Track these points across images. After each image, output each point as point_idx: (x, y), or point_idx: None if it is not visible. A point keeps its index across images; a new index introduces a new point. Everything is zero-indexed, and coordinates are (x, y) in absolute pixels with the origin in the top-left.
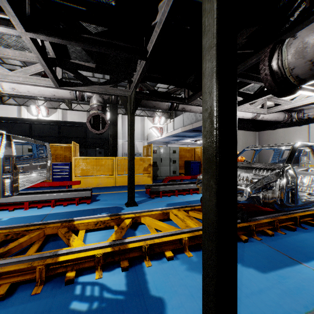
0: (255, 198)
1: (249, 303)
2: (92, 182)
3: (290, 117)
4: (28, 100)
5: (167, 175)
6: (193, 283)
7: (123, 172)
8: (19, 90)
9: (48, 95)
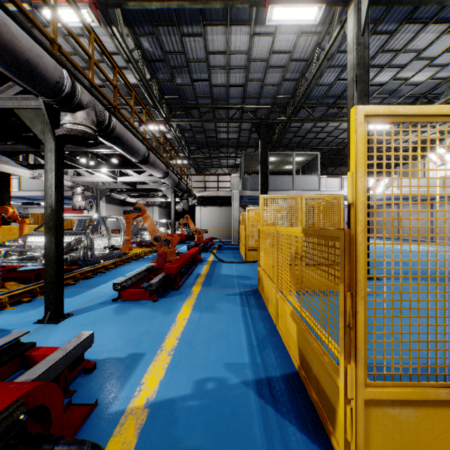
0: None
1: None
2: None
3: (148, 203)
4: None
5: None
6: None
7: None
8: None
9: None
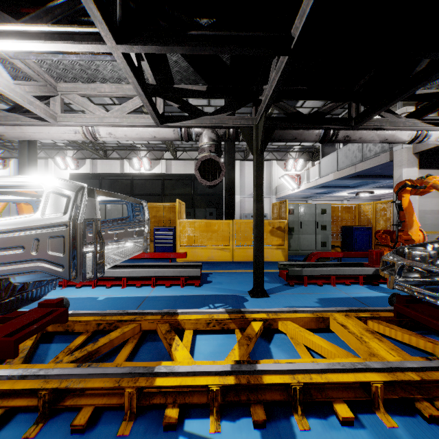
0: None
1: None
2: (201, 255)
3: None
4: (130, 152)
5: (310, 249)
6: None
7: (244, 243)
8: (116, 135)
9: (148, 138)
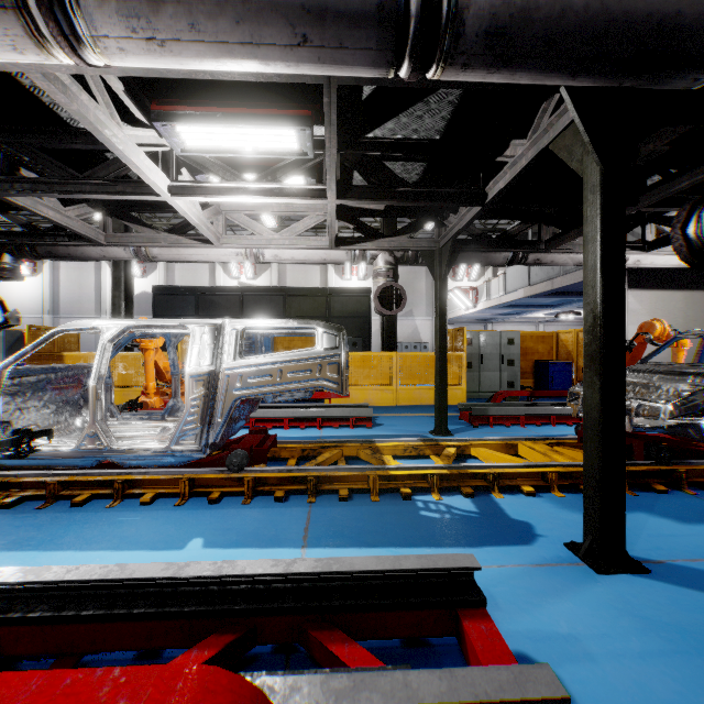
0: (688, 428)
1: (652, 541)
2: (356, 397)
3: None
4: None
5: (493, 391)
6: (568, 518)
7: (410, 382)
8: (282, 257)
9: (316, 261)
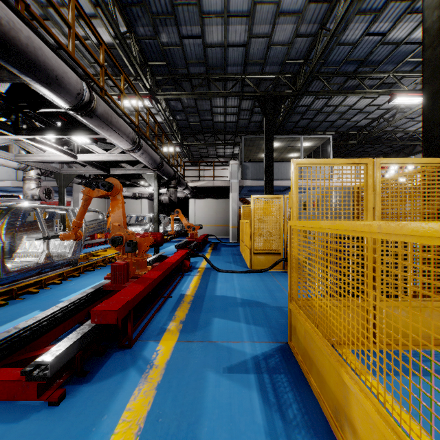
0: None
1: None
2: None
3: (135, 195)
4: None
5: None
6: None
7: None
8: None
9: None
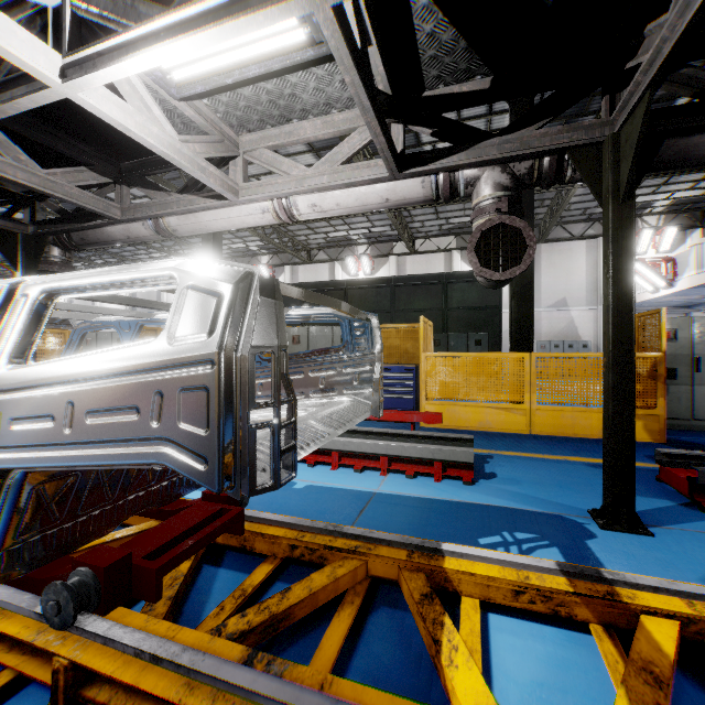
0: None
1: None
2: (466, 418)
3: None
4: (343, 249)
5: None
6: None
7: (555, 398)
8: (323, 206)
9: (375, 205)
